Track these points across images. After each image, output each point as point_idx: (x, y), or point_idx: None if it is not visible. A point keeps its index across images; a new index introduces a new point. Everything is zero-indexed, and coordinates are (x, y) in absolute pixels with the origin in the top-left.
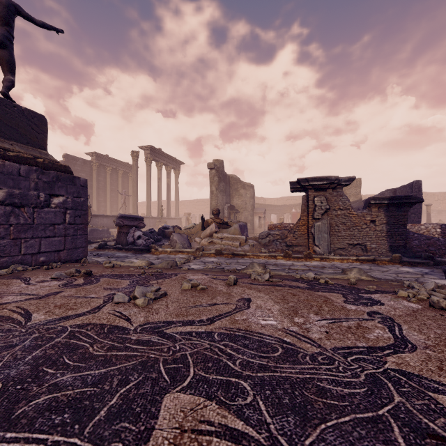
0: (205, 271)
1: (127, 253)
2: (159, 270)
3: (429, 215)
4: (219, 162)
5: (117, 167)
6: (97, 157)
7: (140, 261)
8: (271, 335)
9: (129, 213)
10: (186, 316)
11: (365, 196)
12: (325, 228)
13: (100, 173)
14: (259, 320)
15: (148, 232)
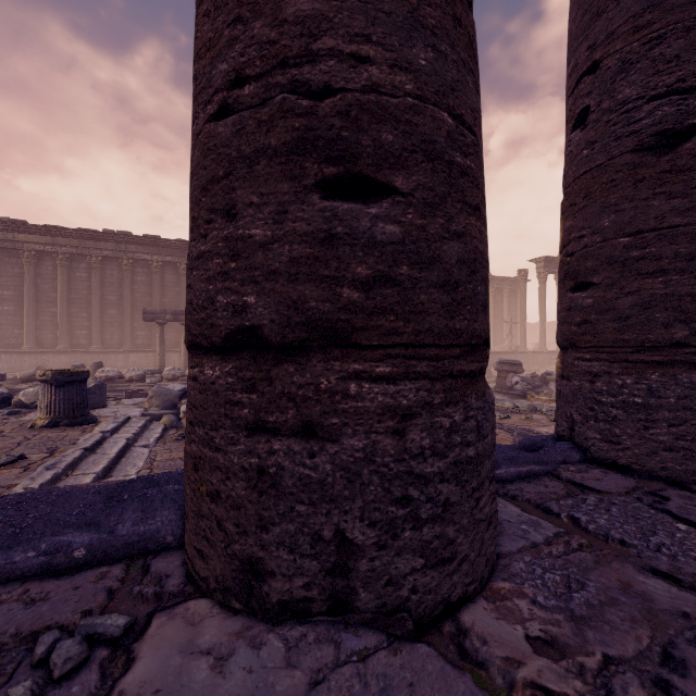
0: (551, 416)
1: (504, 397)
2: (517, 410)
3: None
4: None
5: (501, 286)
6: None
7: (508, 404)
8: (538, 431)
9: (516, 346)
10: (513, 424)
11: None
12: None
13: None
14: (541, 429)
15: (527, 378)
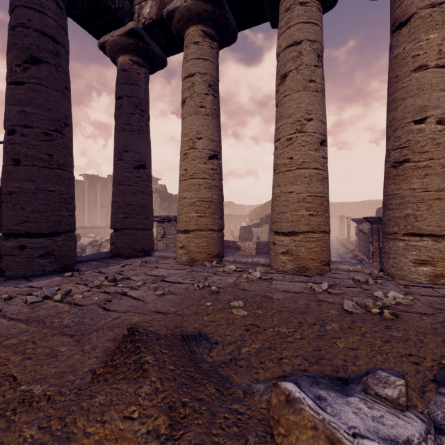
0: None
1: None
2: None
3: (348, 226)
4: (162, 186)
5: (106, 184)
6: (88, 177)
7: None
8: None
9: None
10: None
11: (331, 203)
12: (163, 246)
13: (91, 189)
14: None
15: (82, 244)
